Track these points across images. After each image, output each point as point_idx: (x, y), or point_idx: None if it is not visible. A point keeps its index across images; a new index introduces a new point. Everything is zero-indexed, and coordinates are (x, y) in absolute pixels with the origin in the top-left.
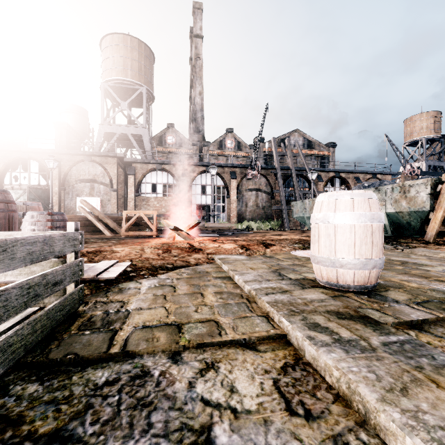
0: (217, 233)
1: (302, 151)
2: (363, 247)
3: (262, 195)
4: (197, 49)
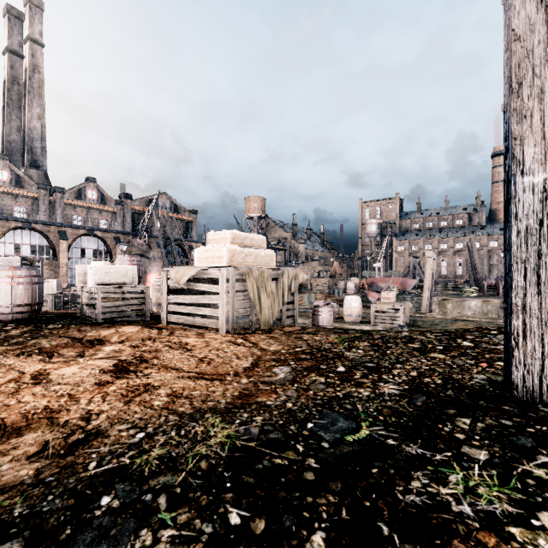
0: None
1: (170, 215)
2: None
3: (145, 260)
4: (36, 58)
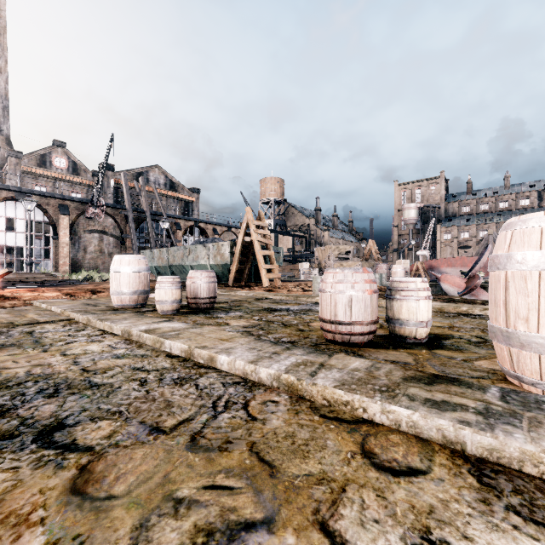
0: (36, 284)
1: (164, 192)
2: (135, 284)
3: (109, 239)
4: None
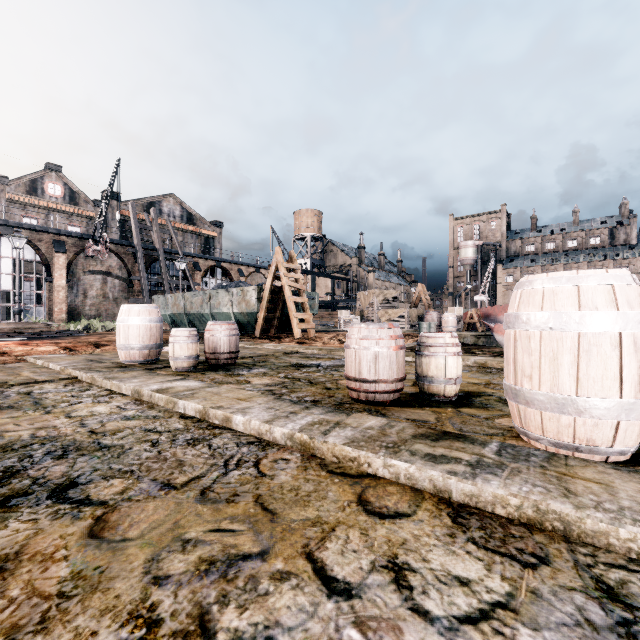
0: (27, 336)
1: (180, 226)
2: (145, 337)
3: (114, 282)
4: None
